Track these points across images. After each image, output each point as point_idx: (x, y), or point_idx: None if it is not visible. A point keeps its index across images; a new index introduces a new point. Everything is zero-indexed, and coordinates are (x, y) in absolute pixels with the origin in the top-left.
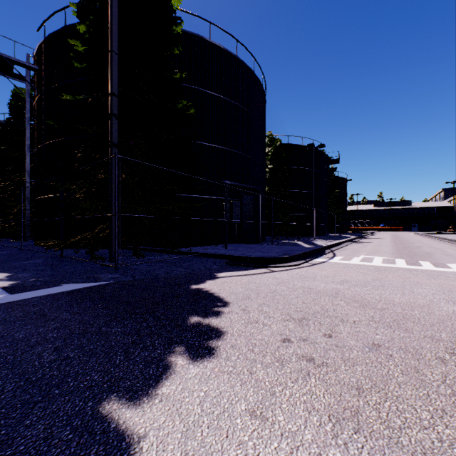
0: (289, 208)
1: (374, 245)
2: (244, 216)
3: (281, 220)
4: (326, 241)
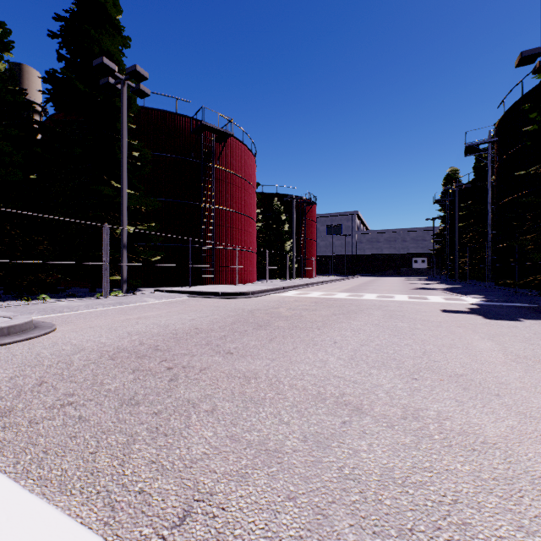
0: None
1: None
2: None
3: None
4: None
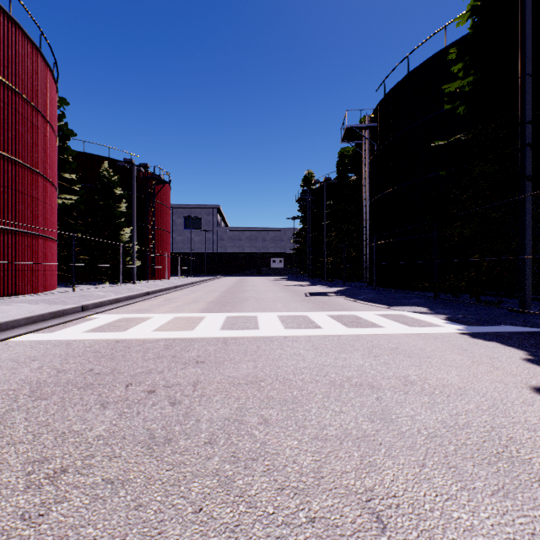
0: None
1: None
2: None
3: None
4: None
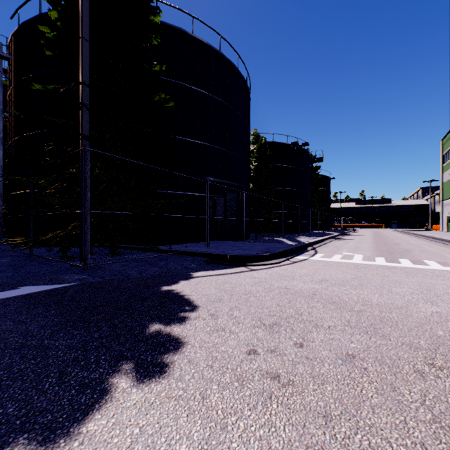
0: (274, 205)
1: (355, 242)
2: (227, 214)
3: (265, 217)
4: (310, 238)
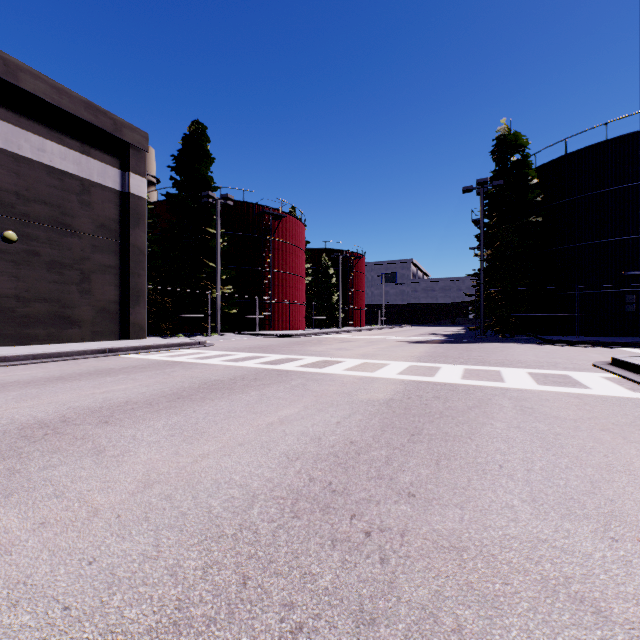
0: None
1: None
2: None
3: None
4: None
